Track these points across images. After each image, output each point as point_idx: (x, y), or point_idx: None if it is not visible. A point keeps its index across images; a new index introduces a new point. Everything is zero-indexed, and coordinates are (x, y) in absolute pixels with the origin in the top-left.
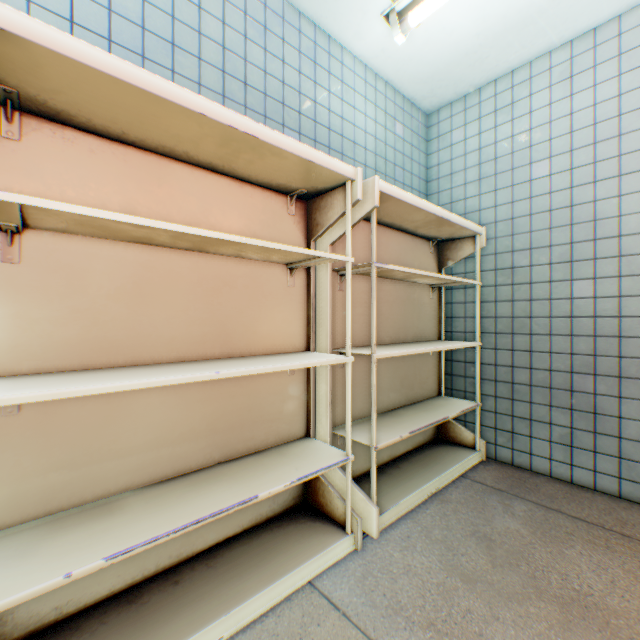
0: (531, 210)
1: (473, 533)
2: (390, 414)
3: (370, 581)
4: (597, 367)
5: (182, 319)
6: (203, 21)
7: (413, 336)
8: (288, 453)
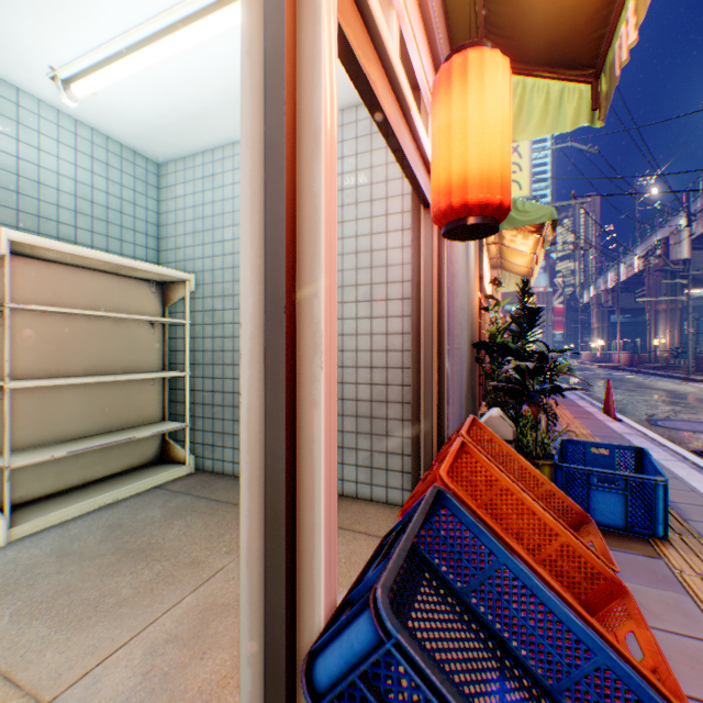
0: (225, 265)
1: (111, 525)
2: (78, 440)
3: None
4: None
5: None
6: None
7: (124, 368)
8: None
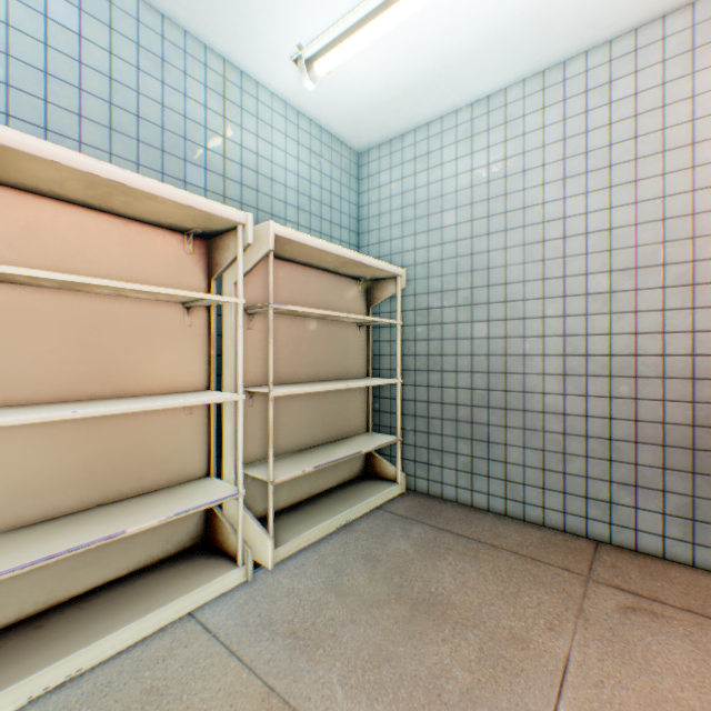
0: (443, 255)
1: (365, 556)
2: (307, 451)
3: (251, 605)
4: (490, 400)
5: (52, 359)
6: (85, 50)
7: (338, 374)
8: (179, 492)
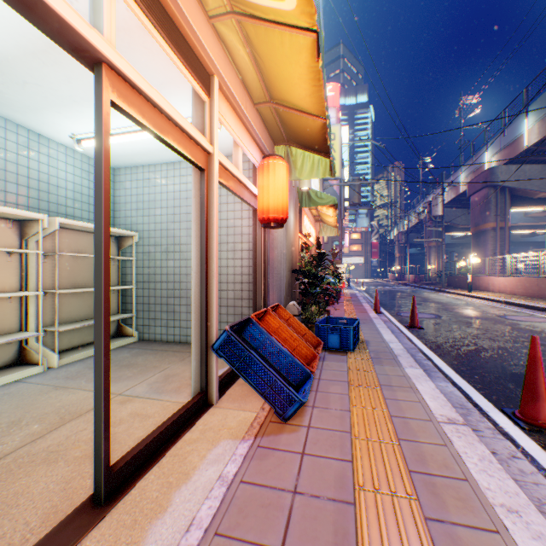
0: (156, 228)
1: None
2: (80, 321)
3: (48, 375)
4: (175, 294)
5: None
6: None
7: None
8: (7, 336)
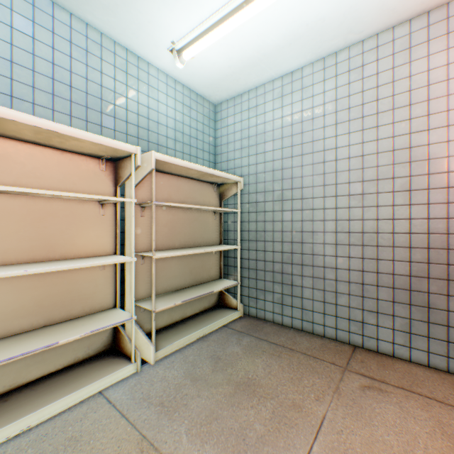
0: (265, 169)
1: (212, 356)
2: (179, 291)
3: (138, 387)
4: (293, 259)
5: (15, 237)
6: (37, 47)
7: (200, 243)
8: (95, 317)
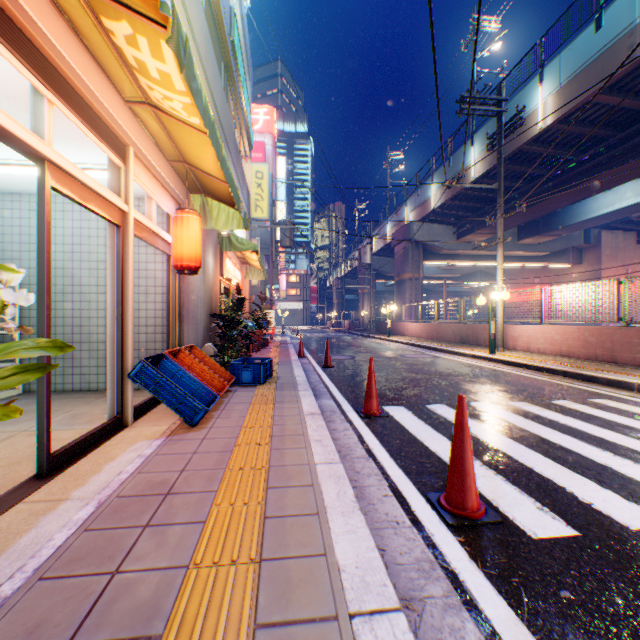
0: None
1: None
2: None
3: None
4: (75, 339)
5: None
6: None
7: None
8: None
